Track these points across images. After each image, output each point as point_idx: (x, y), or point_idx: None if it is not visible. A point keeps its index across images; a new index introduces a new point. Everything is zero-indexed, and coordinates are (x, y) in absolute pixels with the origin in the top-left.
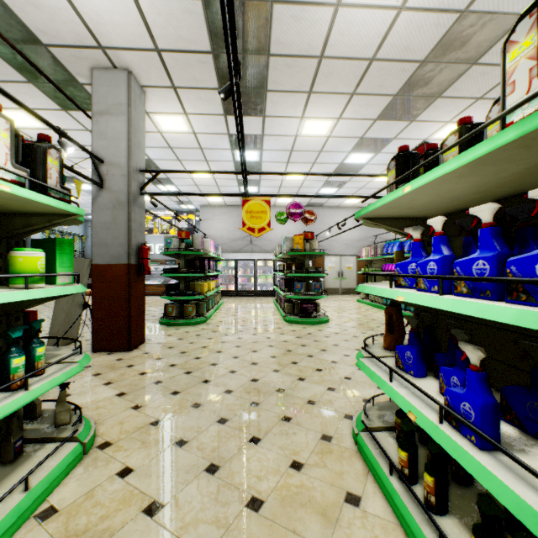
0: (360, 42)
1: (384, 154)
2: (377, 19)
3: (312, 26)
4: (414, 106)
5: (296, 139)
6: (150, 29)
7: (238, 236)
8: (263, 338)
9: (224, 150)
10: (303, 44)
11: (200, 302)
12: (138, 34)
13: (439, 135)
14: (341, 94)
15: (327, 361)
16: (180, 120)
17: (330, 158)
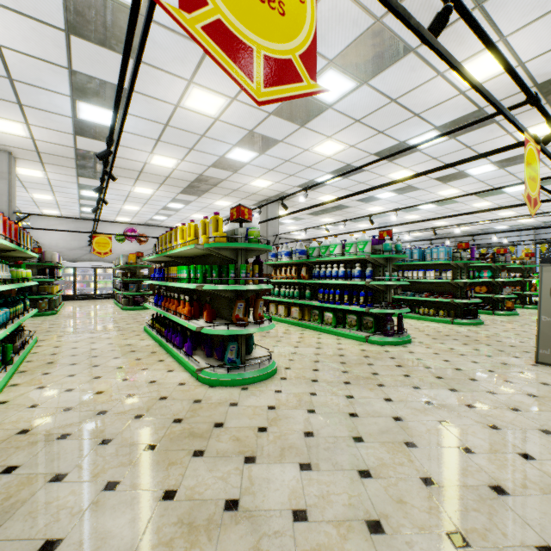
0: (160, 172)
1: (191, 206)
2: (166, 169)
3: (135, 164)
4: (197, 192)
5: (130, 192)
6: (37, 147)
7: (76, 246)
8: (107, 316)
9: (71, 188)
10: (130, 167)
11: (50, 300)
12: (28, 146)
13: (217, 203)
14: (156, 183)
15: (144, 319)
16: (39, 172)
17: (157, 203)
